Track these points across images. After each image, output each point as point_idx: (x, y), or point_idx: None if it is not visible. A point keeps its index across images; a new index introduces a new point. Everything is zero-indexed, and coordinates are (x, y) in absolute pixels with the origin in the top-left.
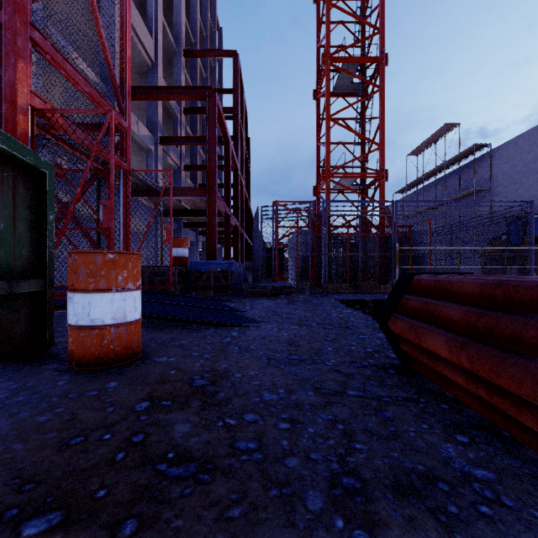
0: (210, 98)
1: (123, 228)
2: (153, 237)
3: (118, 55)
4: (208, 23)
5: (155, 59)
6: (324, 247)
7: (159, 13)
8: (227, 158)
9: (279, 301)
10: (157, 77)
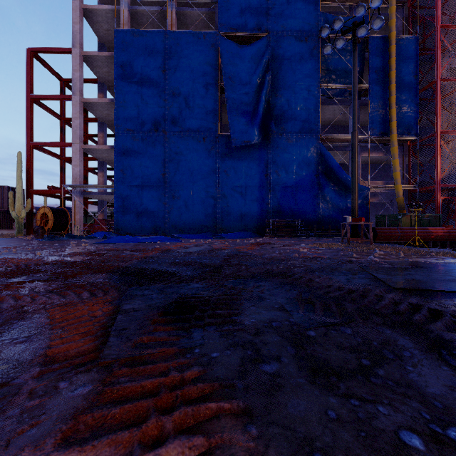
0: None
1: None
2: None
3: None
4: None
5: None
6: None
7: None
8: None
9: None
10: None
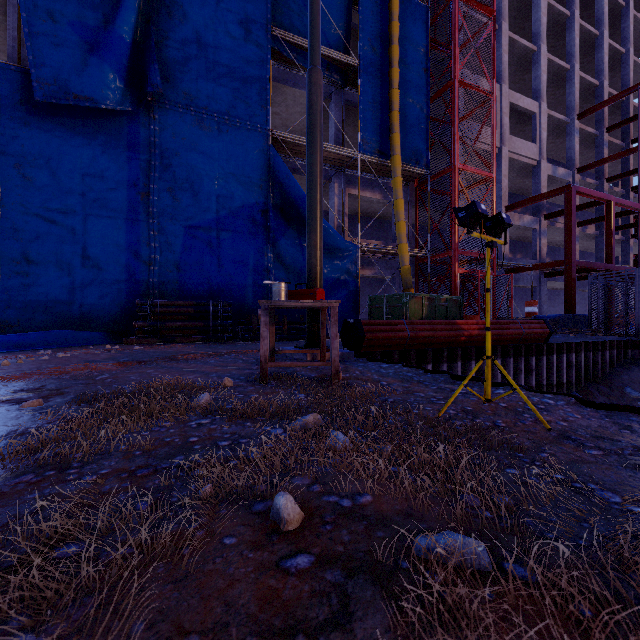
0: (568, 192)
1: (492, 301)
2: (536, 295)
3: (503, 187)
4: (630, 31)
5: (538, 156)
6: (636, 303)
7: (542, 118)
8: (609, 216)
9: (568, 336)
10: (540, 170)
